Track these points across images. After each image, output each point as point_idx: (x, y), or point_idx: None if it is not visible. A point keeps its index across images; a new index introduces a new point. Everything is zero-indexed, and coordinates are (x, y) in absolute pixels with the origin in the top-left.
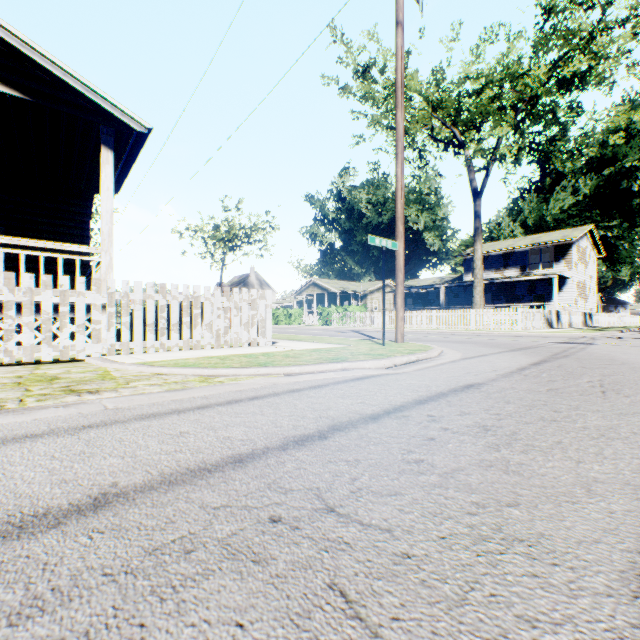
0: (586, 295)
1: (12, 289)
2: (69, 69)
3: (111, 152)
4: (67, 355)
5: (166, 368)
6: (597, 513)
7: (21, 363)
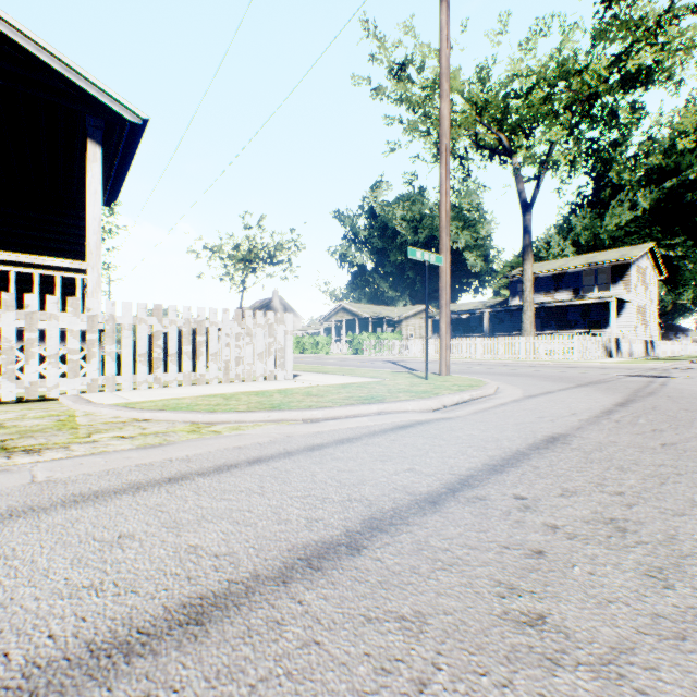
0: (646, 321)
1: None
2: (44, 43)
3: (99, 147)
4: (35, 393)
5: (149, 412)
6: None
7: None
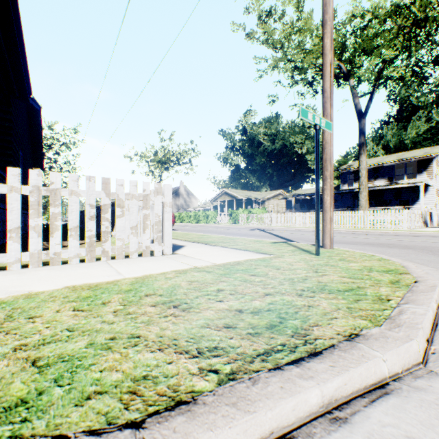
0: None
1: None
2: None
3: None
4: None
5: None
6: None
7: None
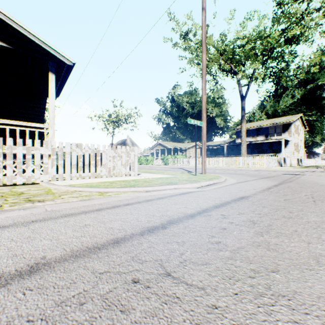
0: (298, 149)
1: (1, 146)
2: (32, 32)
3: (54, 75)
4: (30, 181)
5: (81, 188)
6: None
7: (6, 185)
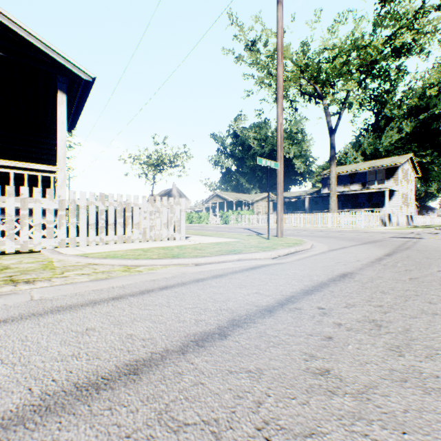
0: (408, 203)
1: None
2: (31, 31)
3: (65, 95)
4: (26, 248)
5: (98, 259)
6: None
7: None
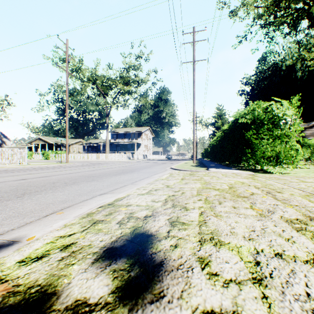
0: (148, 149)
1: None
2: None
3: None
4: None
5: (8, 166)
6: (62, 168)
7: None
